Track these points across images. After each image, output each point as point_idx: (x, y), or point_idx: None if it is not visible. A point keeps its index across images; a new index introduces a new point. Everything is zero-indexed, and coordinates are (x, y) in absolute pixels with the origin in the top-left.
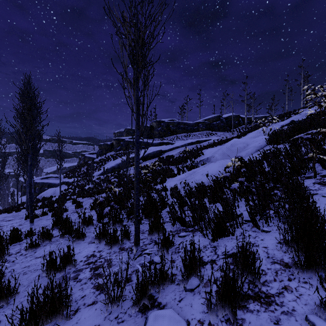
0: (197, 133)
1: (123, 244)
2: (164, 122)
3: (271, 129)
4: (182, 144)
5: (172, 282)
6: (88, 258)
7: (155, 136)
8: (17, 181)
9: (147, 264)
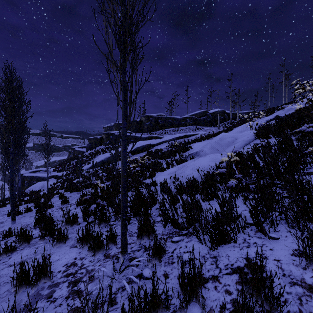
0: (185, 128)
1: (108, 250)
2: (153, 117)
3: (257, 123)
4: (170, 139)
5: (166, 309)
6: (68, 268)
7: (144, 130)
8: (4, 175)
9: (135, 279)
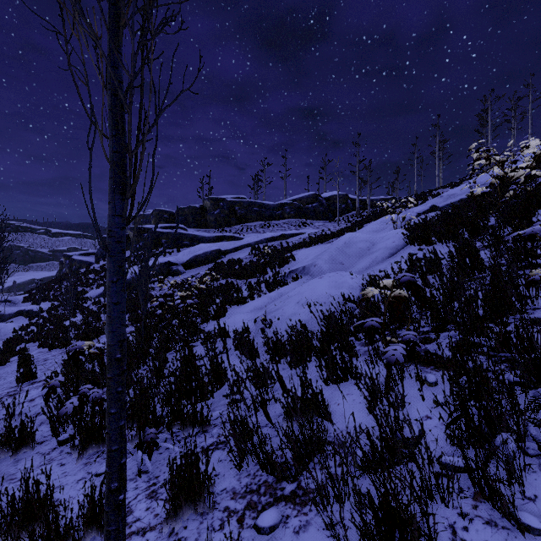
0: (282, 222)
1: None
2: (226, 201)
3: (404, 218)
4: (257, 241)
5: None
6: None
7: (209, 224)
8: None
9: None
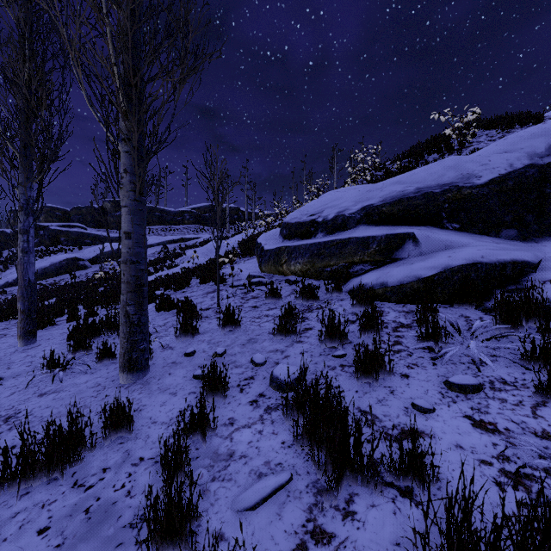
0: (182, 227)
1: None
2: None
3: (252, 232)
4: (159, 242)
5: None
6: None
7: (110, 225)
8: None
9: None
